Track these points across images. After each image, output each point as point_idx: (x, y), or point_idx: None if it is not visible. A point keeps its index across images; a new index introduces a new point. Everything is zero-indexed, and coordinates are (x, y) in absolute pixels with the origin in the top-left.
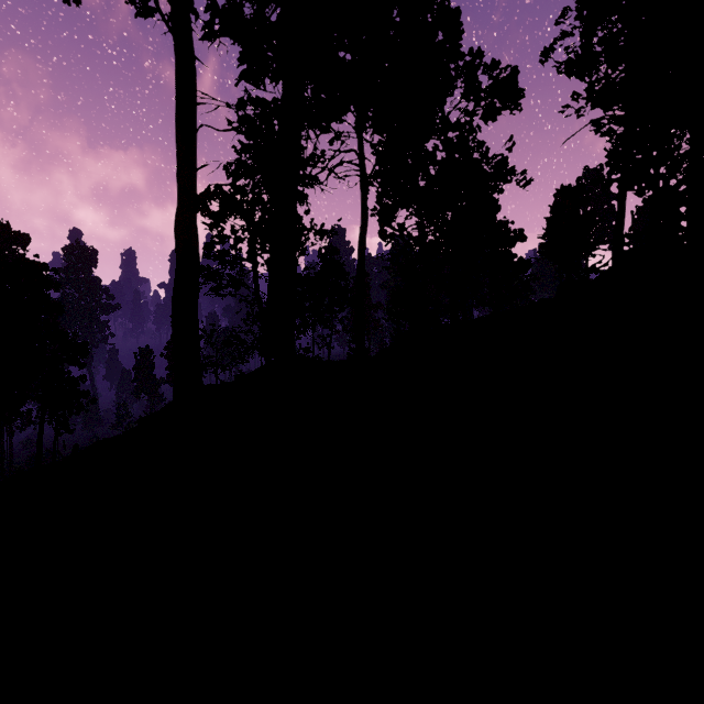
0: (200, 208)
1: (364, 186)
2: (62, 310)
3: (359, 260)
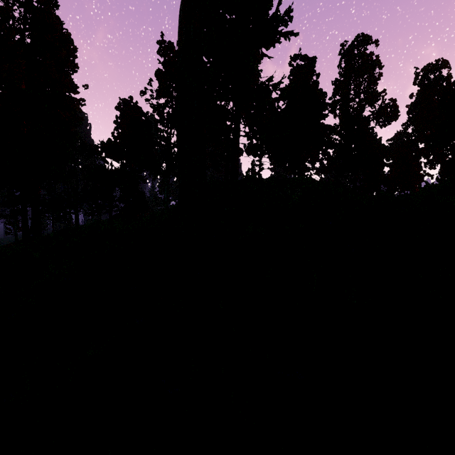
0: None
1: None
2: None
3: None
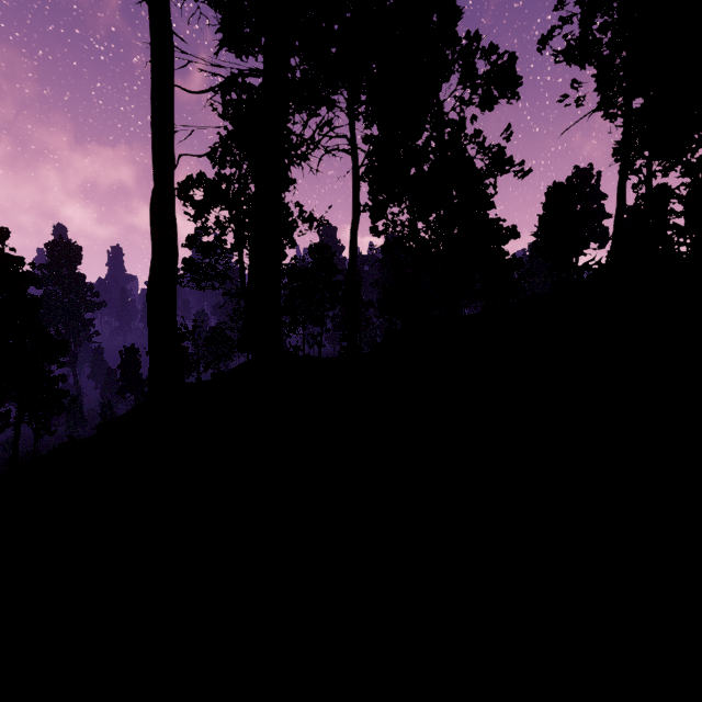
0: (182, 197)
1: (356, 175)
2: (39, 307)
3: (350, 252)
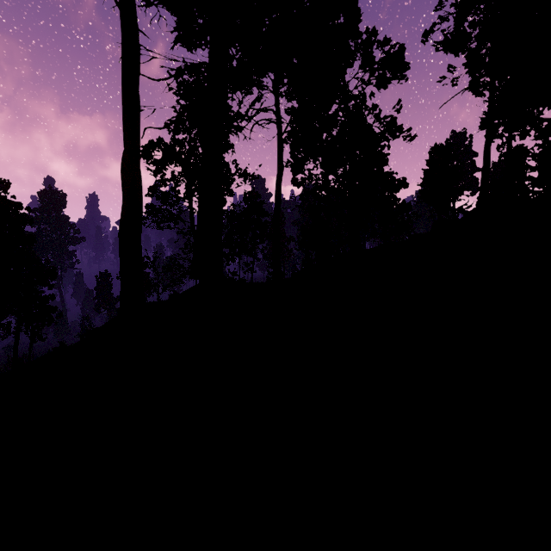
0: (145, 156)
1: (280, 139)
2: (34, 241)
3: (276, 200)
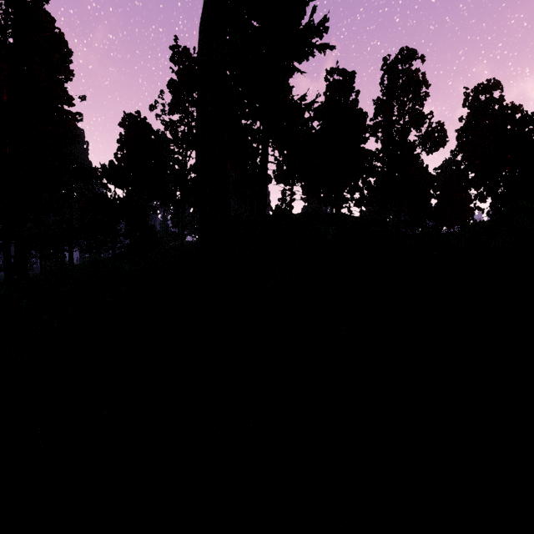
0: None
1: None
2: None
3: None
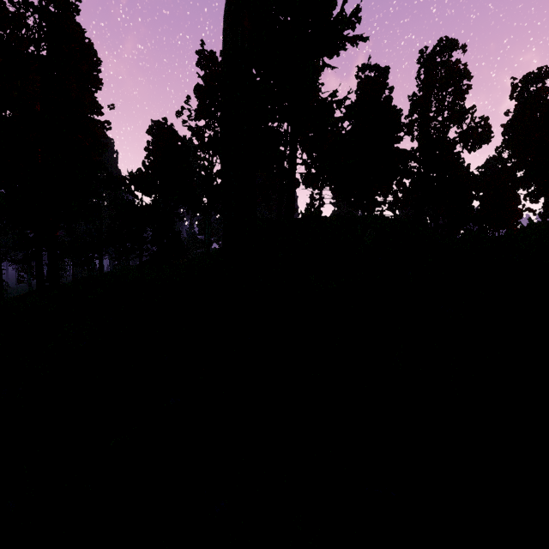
0: None
1: None
2: None
3: None
